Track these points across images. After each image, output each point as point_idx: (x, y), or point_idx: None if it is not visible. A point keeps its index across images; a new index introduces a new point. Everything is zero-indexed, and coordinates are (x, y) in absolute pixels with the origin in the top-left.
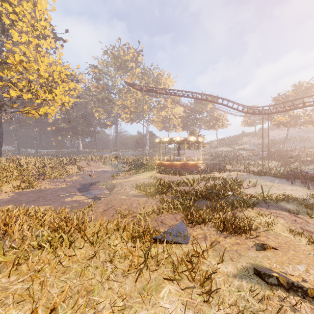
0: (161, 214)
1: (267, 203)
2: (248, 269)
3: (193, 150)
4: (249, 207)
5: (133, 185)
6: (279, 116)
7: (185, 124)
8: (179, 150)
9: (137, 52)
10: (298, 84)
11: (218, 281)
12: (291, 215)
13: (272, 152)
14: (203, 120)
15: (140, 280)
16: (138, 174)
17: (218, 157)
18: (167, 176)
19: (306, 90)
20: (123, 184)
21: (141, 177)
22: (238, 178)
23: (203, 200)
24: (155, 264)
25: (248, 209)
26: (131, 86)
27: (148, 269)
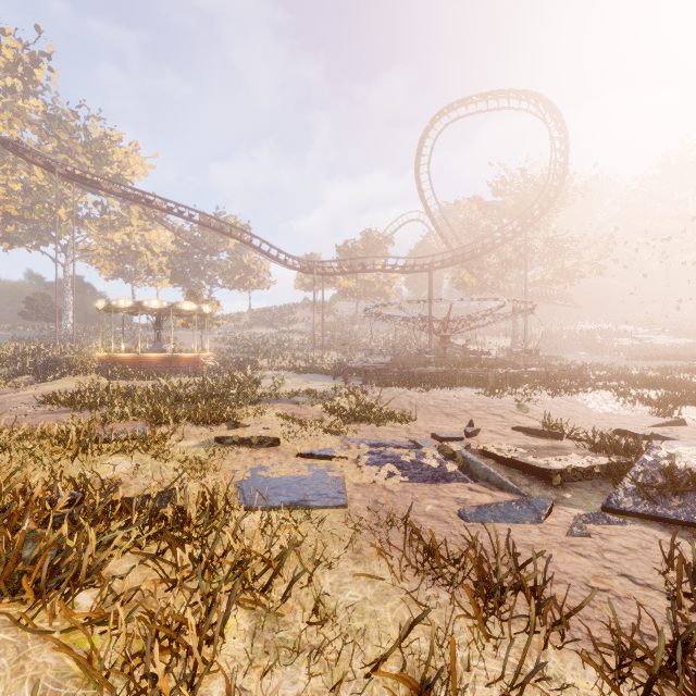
0: (109, 421)
1: (279, 400)
2: (211, 440)
3: (193, 331)
4: (253, 405)
5: (34, 400)
6: (346, 278)
7: (178, 272)
8: (160, 329)
9: (32, 53)
10: (368, 232)
11: (176, 453)
12: (295, 406)
13: (336, 338)
14: (219, 268)
15: (78, 463)
16: (43, 384)
17: (249, 346)
18: (127, 383)
19: (377, 244)
20: (3, 402)
21: (54, 388)
22: (267, 378)
23: (190, 406)
24: (99, 449)
25: (250, 406)
26: (11, 150)
27: (89, 457)
